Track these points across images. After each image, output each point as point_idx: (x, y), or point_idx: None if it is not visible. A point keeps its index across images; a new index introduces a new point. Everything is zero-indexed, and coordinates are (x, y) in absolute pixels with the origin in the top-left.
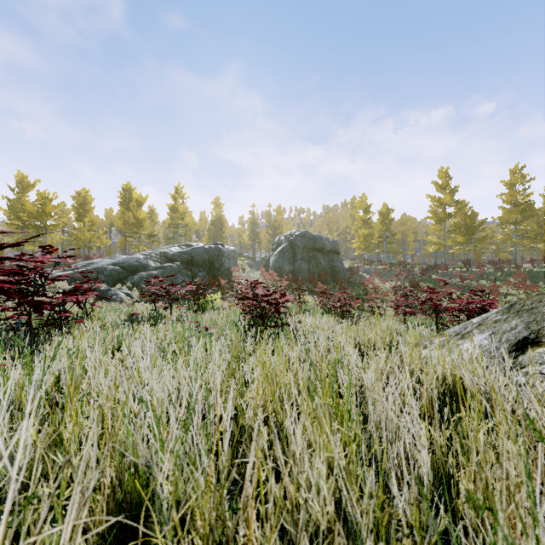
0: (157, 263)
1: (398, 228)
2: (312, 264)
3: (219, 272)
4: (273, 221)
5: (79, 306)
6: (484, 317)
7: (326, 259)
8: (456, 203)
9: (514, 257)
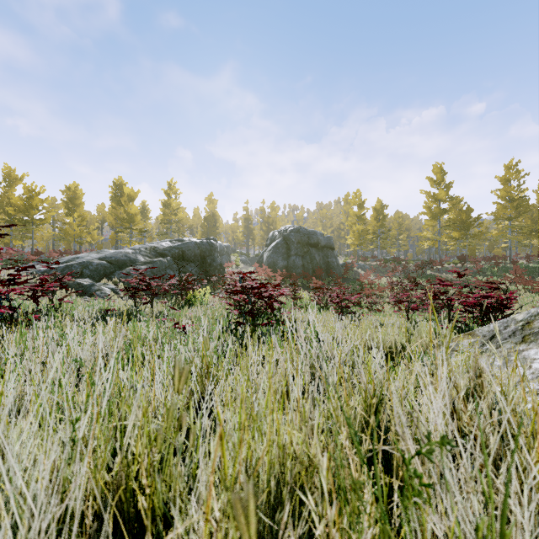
0: (147, 258)
1: (392, 224)
2: (307, 259)
3: (211, 268)
4: (267, 218)
5: (34, 300)
6: (532, 312)
7: (321, 254)
8: (451, 199)
9: (509, 253)
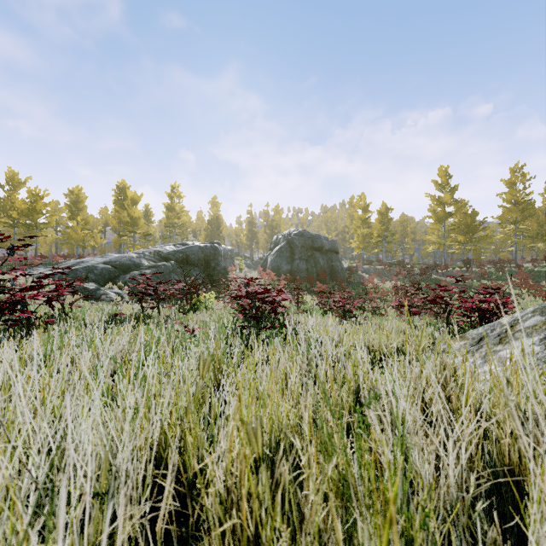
0: (151, 262)
1: (397, 228)
2: (311, 263)
3: (215, 272)
4: (271, 221)
5: (49, 305)
6: (516, 317)
7: (325, 258)
8: (456, 202)
9: (514, 257)
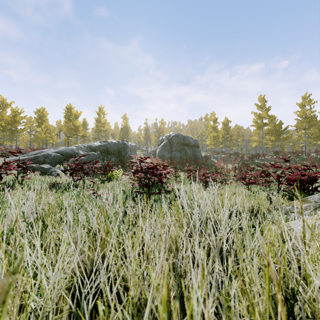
0: (85, 152)
1: (234, 132)
2: (182, 153)
3: (124, 158)
4: (158, 128)
5: None
6: None
7: (191, 150)
8: (269, 117)
9: (304, 149)
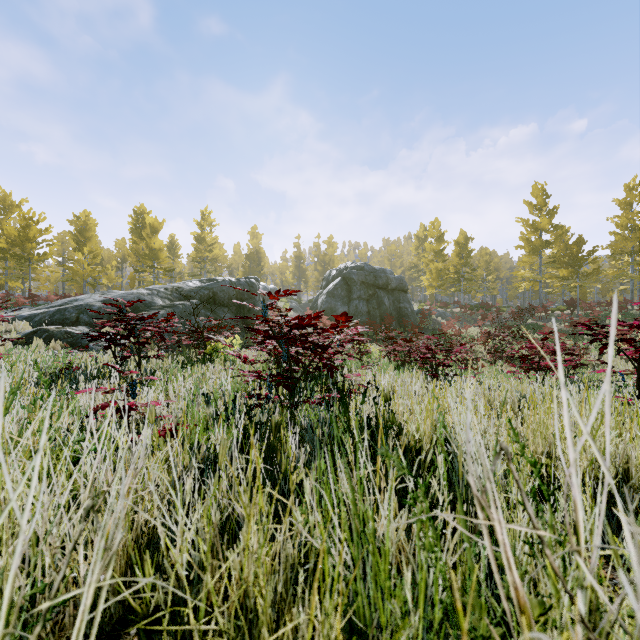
0: (167, 301)
1: (478, 263)
2: (373, 305)
3: (250, 314)
4: (323, 255)
5: None
6: None
7: (391, 298)
8: (556, 228)
9: (631, 297)
